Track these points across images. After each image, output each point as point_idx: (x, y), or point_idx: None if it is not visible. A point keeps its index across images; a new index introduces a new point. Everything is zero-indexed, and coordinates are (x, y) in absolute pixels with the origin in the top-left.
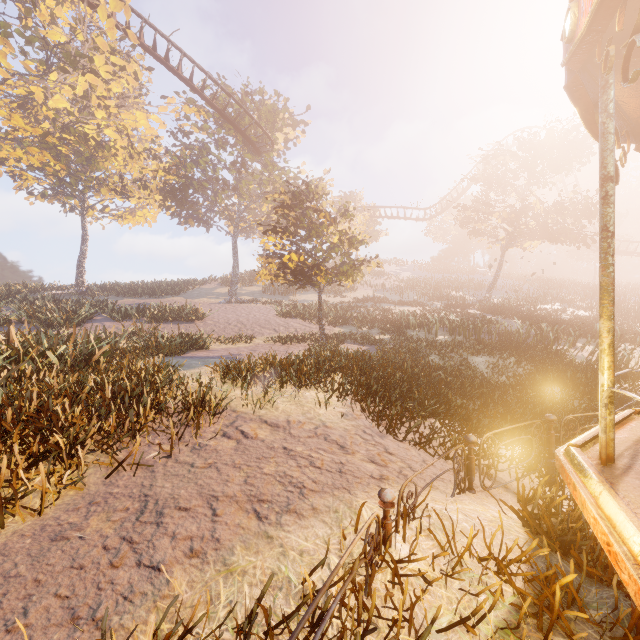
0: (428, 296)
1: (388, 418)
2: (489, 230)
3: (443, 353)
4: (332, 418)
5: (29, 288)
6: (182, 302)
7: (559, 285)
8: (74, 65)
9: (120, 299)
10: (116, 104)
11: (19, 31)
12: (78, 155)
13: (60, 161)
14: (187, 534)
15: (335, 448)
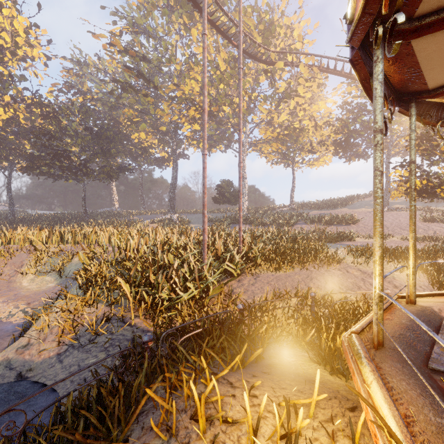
0: None
1: (439, 283)
2: None
3: None
4: (401, 277)
5: (271, 208)
6: (346, 212)
7: None
8: (289, 98)
9: (310, 211)
10: (308, 103)
11: (269, 96)
12: (291, 138)
13: (283, 145)
14: (317, 284)
15: (390, 286)
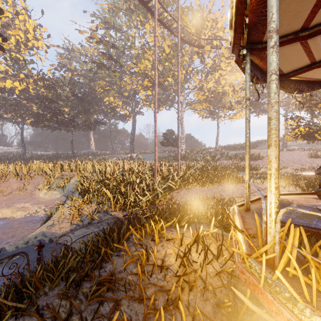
0: None
1: None
2: None
3: None
4: (284, 191)
5: (202, 149)
6: (256, 151)
7: None
8: (214, 71)
9: (230, 151)
10: (228, 74)
11: (200, 70)
12: (216, 99)
13: (210, 104)
14: (227, 194)
15: None
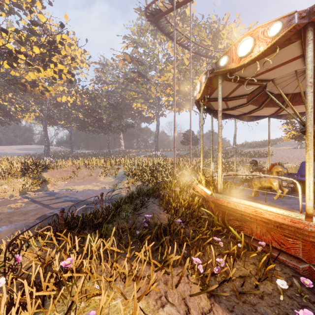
0: None
1: None
2: None
3: None
4: None
5: None
6: (271, 149)
7: None
8: None
9: (246, 149)
10: None
11: None
12: None
13: None
14: None
15: None
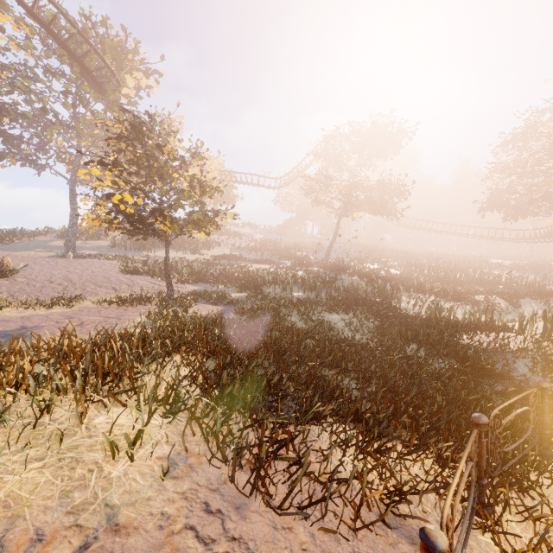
0: (279, 255)
1: (253, 464)
2: (327, 201)
3: (302, 312)
4: (139, 485)
5: None
6: None
7: (374, 249)
8: None
9: None
10: None
11: None
12: None
13: None
14: None
15: None
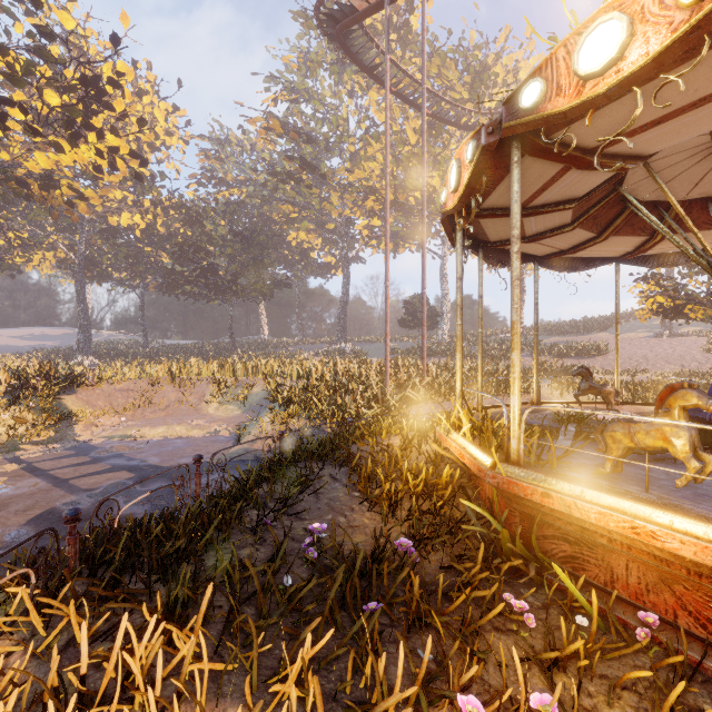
0: None
1: None
2: None
3: None
4: None
5: (488, 333)
6: (603, 338)
7: None
8: None
9: (548, 338)
10: None
11: None
12: None
13: None
14: None
15: None
